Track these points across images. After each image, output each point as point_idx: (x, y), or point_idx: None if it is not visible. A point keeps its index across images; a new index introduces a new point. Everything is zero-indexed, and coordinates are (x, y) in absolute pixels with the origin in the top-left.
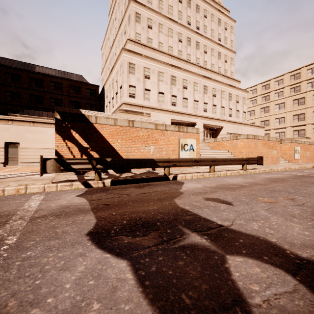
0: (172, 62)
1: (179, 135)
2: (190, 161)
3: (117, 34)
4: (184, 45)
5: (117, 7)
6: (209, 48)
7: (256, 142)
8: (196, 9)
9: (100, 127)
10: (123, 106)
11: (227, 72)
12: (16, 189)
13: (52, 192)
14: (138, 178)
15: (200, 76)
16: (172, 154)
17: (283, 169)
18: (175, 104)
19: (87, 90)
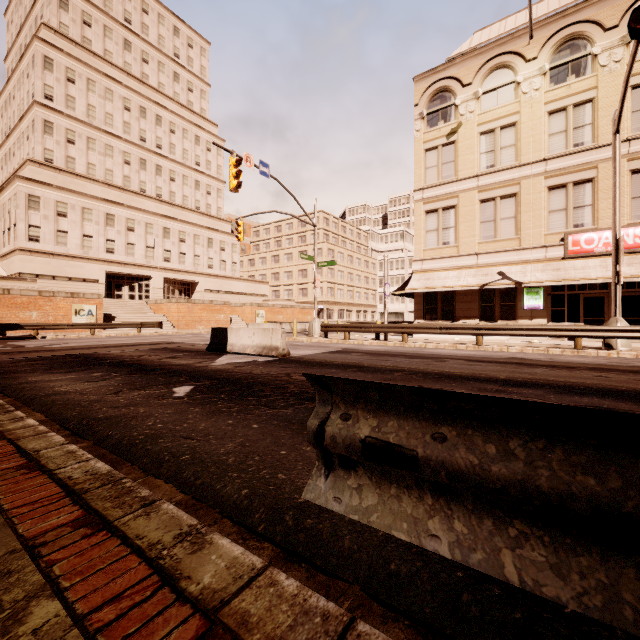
0: (111, 192)
1: (73, 301)
2: (63, 325)
3: (16, 127)
4: (135, 169)
5: (17, 84)
6: (180, 174)
7: (191, 306)
8: (156, 121)
9: None
10: (19, 253)
11: (211, 208)
12: None
13: None
14: (2, 338)
15: (157, 215)
16: (63, 319)
17: (197, 332)
18: (114, 251)
19: None
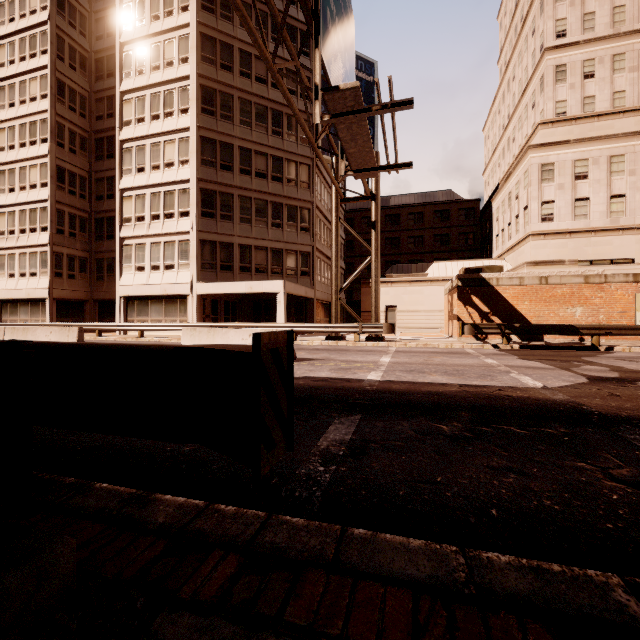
0: None
1: (635, 288)
2: None
3: (517, 107)
4: None
5: (518, 59)
6: None
7: None
8: None
9: (502, 289)
10: (530, 239)
11: None
12: (446, 345)
13: (472, 348)
14: (551, 346)
15: None
16: (619, 319)
17: None
18: None
19: (459, 212)
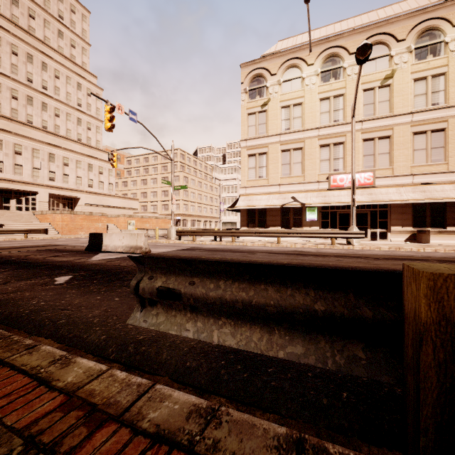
0: None
1: None
2: None
3: None
4: (22, 104)
5: None
6: (64, 112)
7: (73, 217)
8: (42, 67)
9: None
10: None
11: (91, 140)
12: None
13: None
14: None
15: (43, 143)
16: None
17: (78, 237)
18: (2, 170)
19: None
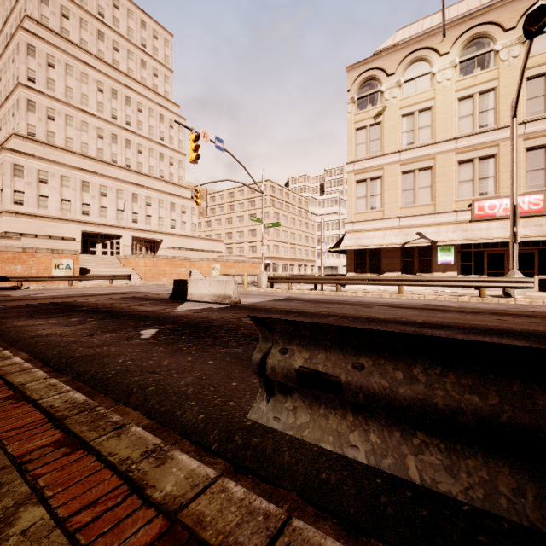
0: (86, 163)
1: (53, 257)
2: (44, 277)
3: (3, 105)
4: (107, 143)
5: (4, 68)
6: (147, 147)
7: (156, 261)
8: (126, 101)
9: None
10: (5, 214)
11: (174, 177)
12: None
13: None
14: None
15: (127, 182)
16: (44, 272)
17: (161, 283)
18: (89, 213)
19: None
